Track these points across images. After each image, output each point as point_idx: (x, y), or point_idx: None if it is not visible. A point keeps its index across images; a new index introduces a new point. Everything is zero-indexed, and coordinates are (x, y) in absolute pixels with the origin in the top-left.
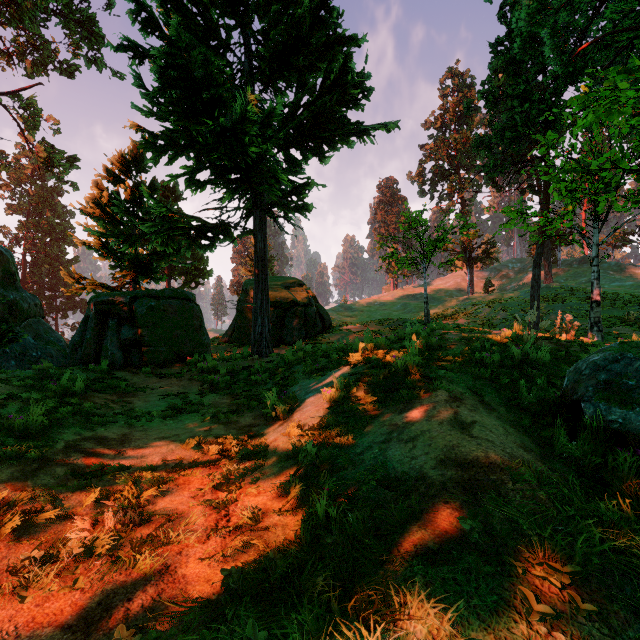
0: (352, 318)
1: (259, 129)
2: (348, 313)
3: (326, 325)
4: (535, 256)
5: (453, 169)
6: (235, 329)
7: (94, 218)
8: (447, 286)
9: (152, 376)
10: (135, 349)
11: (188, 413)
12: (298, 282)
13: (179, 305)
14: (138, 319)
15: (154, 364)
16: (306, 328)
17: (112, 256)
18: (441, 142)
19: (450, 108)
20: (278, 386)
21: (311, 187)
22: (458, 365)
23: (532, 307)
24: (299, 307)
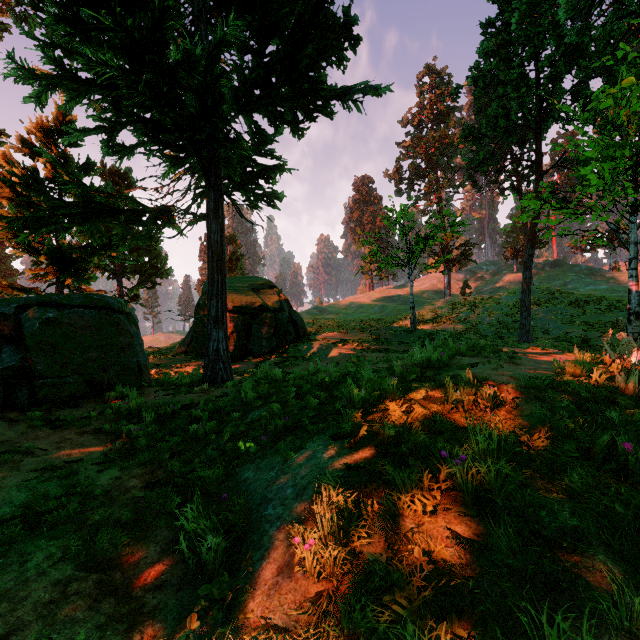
0: (328, 321)
1: (205, 67)
2: (323, 316)
3: (300, 333)
4: (526, 258)
5: (430, 168)
6: (193, 338)
7: (1, 199)
8: (423, 288)
9: (40, 425)
10: (23, 381)
11: (50, 526)
12: (268, 283)
13: (95, 316)
14: (26, 338)
15: (52, 402)
16: (277, 337)
17: (27, 249)
18: (419, 140)
19: (428, 105)
20: (220, 464)
21: (282, 170)
22: (588, 480)
23: (523, 313)
24: (269, 313)
